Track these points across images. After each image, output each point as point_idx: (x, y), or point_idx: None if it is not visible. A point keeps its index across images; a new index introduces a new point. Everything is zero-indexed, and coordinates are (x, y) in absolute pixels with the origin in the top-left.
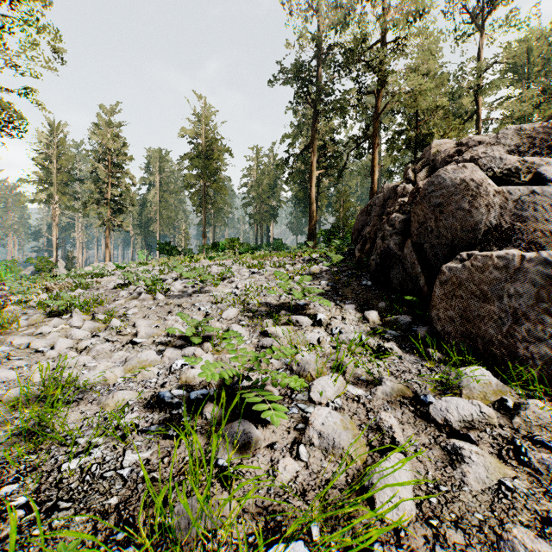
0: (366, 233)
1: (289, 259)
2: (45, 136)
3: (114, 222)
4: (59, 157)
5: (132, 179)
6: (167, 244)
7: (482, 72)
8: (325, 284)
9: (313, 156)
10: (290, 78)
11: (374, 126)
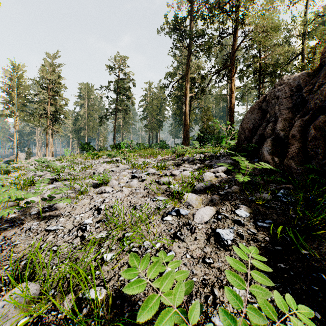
0: (279, 129)
1: (172, 157)
2: (9, 73)
3: (52, 129)
4: (19, 86)
5: (64, 100)
6: (87, 144)
7: (307, 23)
8: (249, 220)
9: (187, 83)
10: (171, 30)
11: (233, 58)
